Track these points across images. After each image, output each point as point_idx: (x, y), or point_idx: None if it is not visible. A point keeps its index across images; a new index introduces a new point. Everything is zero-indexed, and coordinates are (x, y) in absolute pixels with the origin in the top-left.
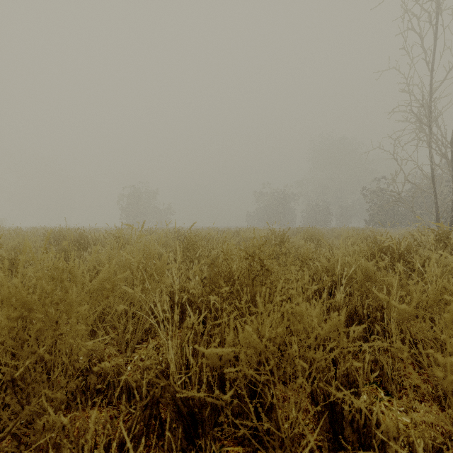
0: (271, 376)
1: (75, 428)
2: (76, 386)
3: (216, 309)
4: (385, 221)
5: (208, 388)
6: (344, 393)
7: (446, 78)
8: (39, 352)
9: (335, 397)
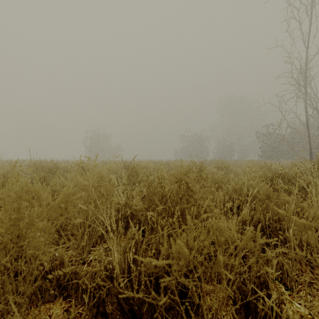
0: (198, 281)
1: (39, 318)
2: (32, 291)
3: (152, 220)
4: (272, 155)
5: (146, 288)
6: (259, 294)
7: (317, 53)
8: (1, 262)
9: (251, 297)
